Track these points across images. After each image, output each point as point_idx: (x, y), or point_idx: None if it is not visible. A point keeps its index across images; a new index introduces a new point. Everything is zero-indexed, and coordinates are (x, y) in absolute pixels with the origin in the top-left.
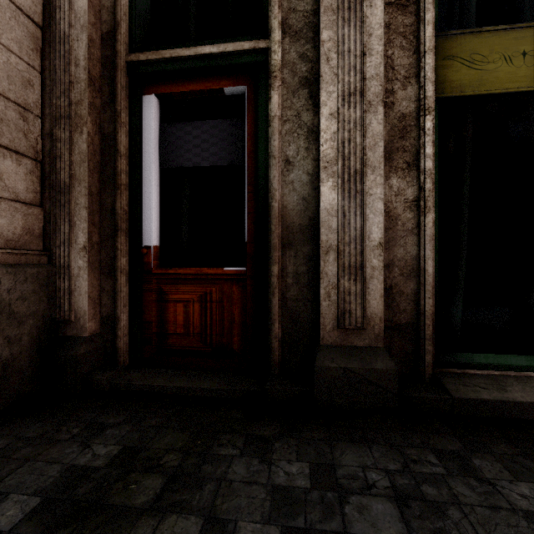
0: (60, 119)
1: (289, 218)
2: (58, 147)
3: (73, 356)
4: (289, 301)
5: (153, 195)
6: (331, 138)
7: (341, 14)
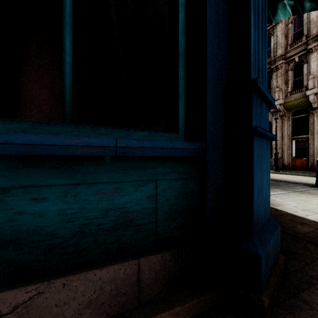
0: (283, 144)
1: (311, 153)
2: (283, 147)
3: (285, 166)
4: (311, 162)
5: (294, 151)
6: (315, 146)
7: (316, 134)
